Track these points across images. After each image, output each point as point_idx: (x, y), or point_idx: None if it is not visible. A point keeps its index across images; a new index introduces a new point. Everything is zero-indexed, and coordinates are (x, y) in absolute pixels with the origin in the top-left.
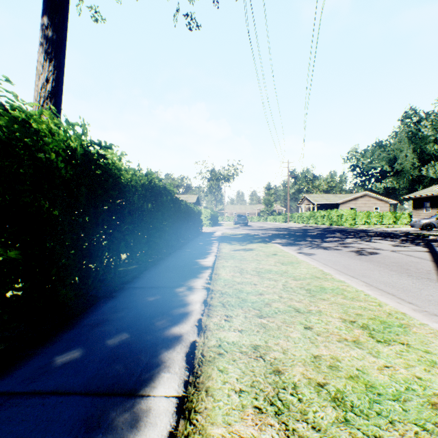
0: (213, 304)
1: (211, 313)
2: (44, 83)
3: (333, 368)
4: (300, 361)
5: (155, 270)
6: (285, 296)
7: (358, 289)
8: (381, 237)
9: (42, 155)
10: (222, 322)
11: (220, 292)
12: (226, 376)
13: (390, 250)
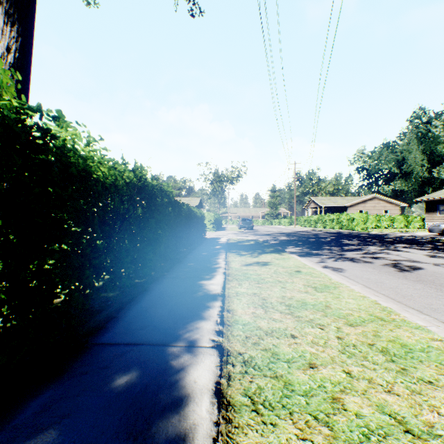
0: (233, 400)
1: (233, 441)
2: (3, 52)
3: None
4: None
5: (142, 302)
6: (356, 373)
7: None
8: (405, 245)
9: None
10: None
11: (242, 359)
12: None
13: (431, 262)
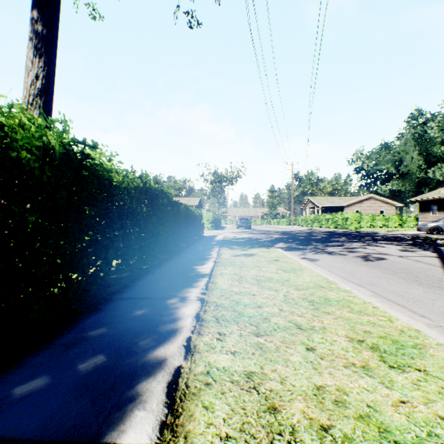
0: (206, 318)
1: (202, 330)
2: (33, 80)
3: (339, 404)
4: (300, 394)
5: (148, 278)
6: (285, 309)
7: (365, 300)
8: (387, 241)
9: (16, 153)
10: (214, 342)
11: (215, 304)
12: (212, 416)
13: (397, 255)
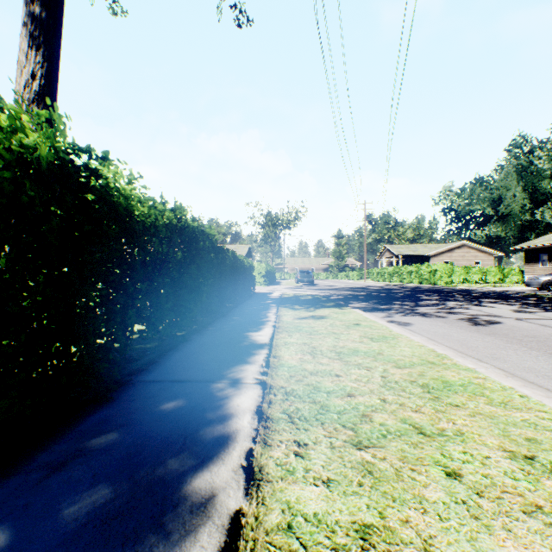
0: (272, 415)
1: (269, 438)
2: (28, 79)
3: None
4: None
5: (184, 350)
6: (390, 399)
7: (504, 384)
8: (493, 300)
9: None
10: (291, 460)
11: (284, 391)
12: None
13: (514, 317)
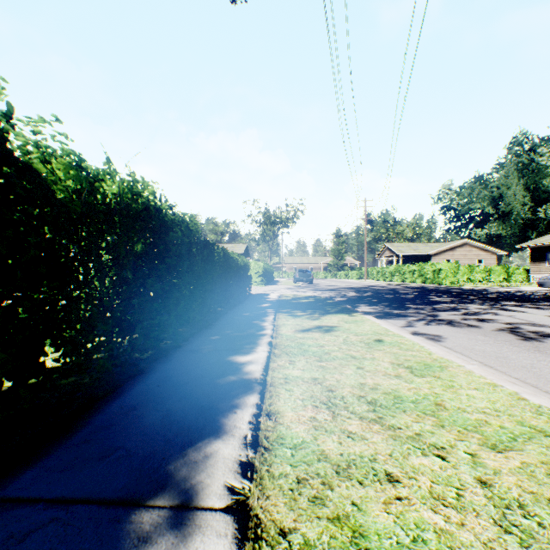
0: None
1: None
2: None
3: None
4: None
5: (125, 396)
6: None
7: None
8: (515, 302)
9: None
10: None
11: None
12: None
13: None
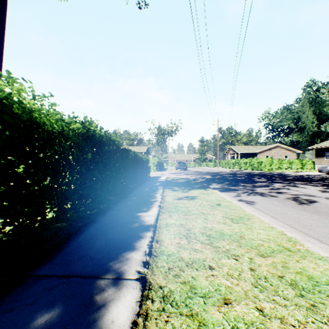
0: None
1: None
2: None
3: None
4: None
5: (86, 233)
6: (268, 310)
7: None
8: (302, 182)
9: None
10: None
11: (161, 294)
12: None
13: (323, 196)
